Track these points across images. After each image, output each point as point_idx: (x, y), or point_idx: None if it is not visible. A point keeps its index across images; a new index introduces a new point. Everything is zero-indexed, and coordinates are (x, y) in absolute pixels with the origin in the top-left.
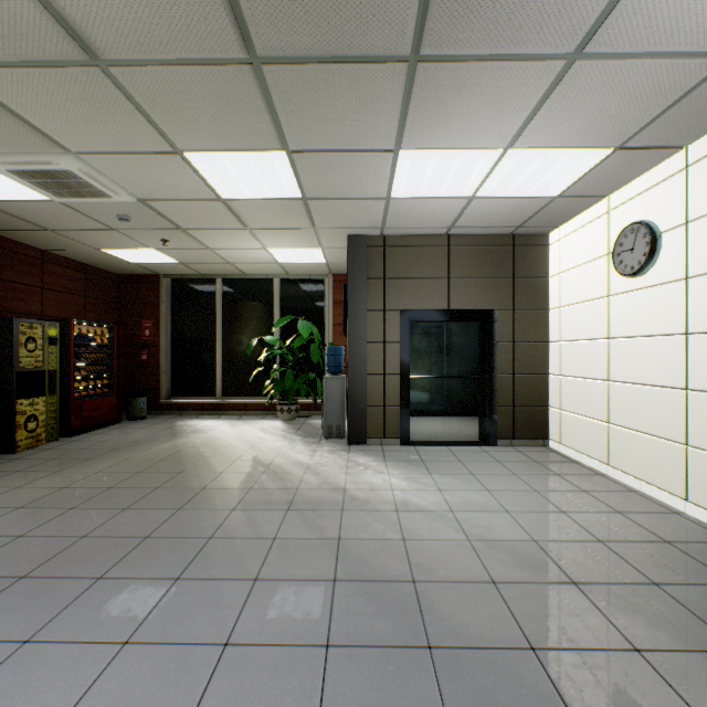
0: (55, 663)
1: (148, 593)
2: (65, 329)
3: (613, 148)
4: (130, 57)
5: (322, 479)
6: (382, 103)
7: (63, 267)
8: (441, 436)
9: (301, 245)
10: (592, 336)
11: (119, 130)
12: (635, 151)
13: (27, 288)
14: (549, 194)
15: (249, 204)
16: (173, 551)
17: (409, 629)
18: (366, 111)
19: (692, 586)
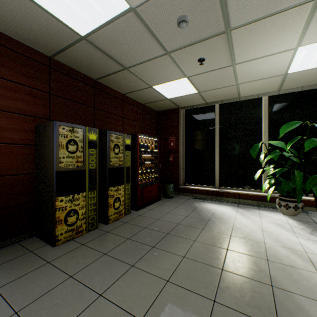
0: None
1: None
2: (134, 140)
3: None
4: None
5: None
6: None
7: (132, 105)
8: None
9: None
10: None
11: None
12: None
13: (115, 117)
14: None
15: None
16: None
17: None
18: None
19: None
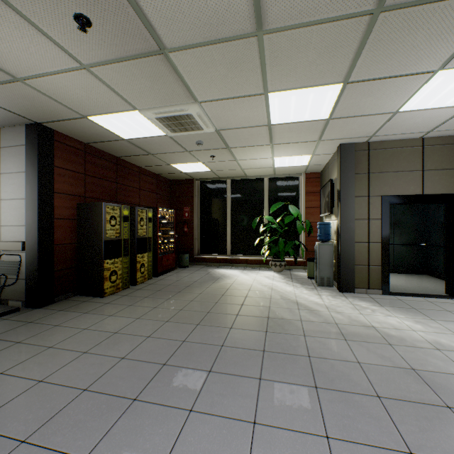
0: (290, 445)
1: (305, 396)
2: (154, 213)
3: None
4: (284, 25)
5: (347, 317)
6: None
7: (147, 177)
8: (408, 289)
9: (298, 154)
10: None
11: (237, 82)
12: None
13: (133, 189)
14: None
15: (285, 127)
16: (292, 364)
17: None
18: (438, 39)
19: None
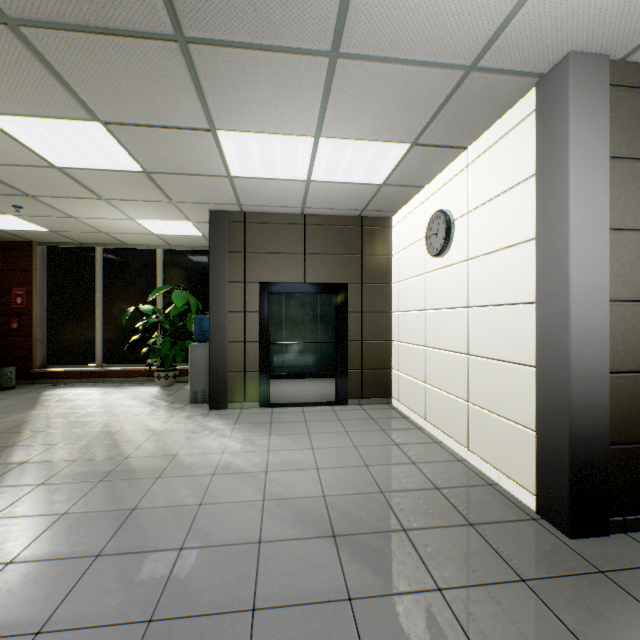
0: None
1: None
2: None
3: (410, 144)
4: None
5: (159, 446)
6: (173, 81)
7: None
8: (303, 398)
9: (168, 218)
10: (416, 308)
11: None
12: (429, 148)
13: None
14: (375, 182)
15: (90, 174)
16: None
17: (142, 602)
18: (161, 87)
19: (434, 529)
